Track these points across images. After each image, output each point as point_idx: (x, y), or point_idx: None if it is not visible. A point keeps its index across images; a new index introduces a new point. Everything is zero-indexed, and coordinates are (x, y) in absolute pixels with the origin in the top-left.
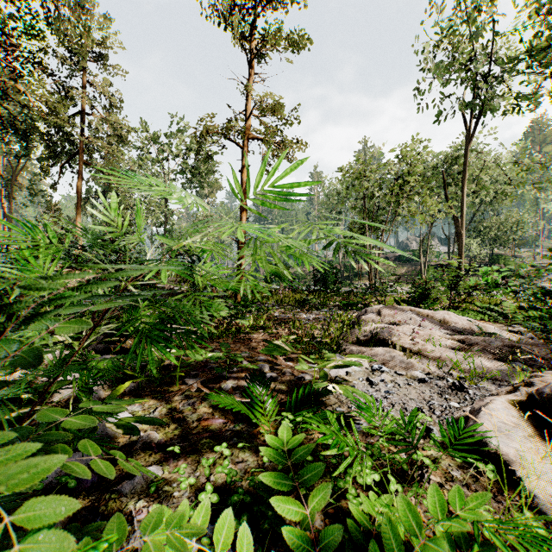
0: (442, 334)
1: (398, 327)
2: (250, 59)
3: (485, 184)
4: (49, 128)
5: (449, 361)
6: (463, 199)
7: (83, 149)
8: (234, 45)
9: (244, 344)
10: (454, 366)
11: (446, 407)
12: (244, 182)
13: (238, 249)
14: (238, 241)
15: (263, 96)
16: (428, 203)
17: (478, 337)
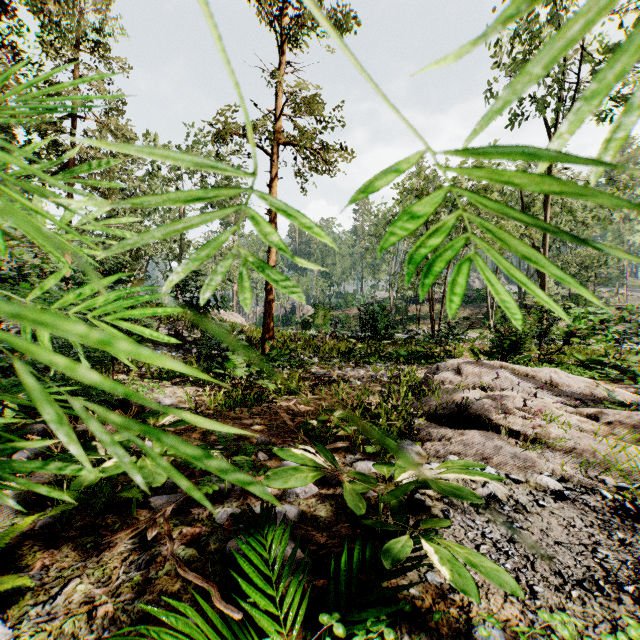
0: (560, 405)
1: (494, 394)
2: (281, 42)
3: (571, 206)
4: (29, 133)
5: (590, 455)
6: None
7: (73, 161)
8: (260, 22)
9: (265, 420)
10: (598, 463)
11: (635, 568)
12: None
13: (266, 285)
14: None
15: (297, 86)
16: (505, 227)
17: (618, 411)
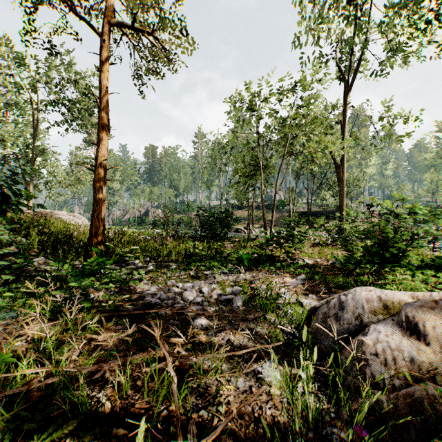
0: None
1: None
2: None
3: (358, 135)
4: None
5: None
6: (344, 147)
7: None
8: None
9: None
10: None
11: None
12: (104, 85)
13: (94, 182)
14: (94, 171)
15: None
16: (325, 141)
17: None
